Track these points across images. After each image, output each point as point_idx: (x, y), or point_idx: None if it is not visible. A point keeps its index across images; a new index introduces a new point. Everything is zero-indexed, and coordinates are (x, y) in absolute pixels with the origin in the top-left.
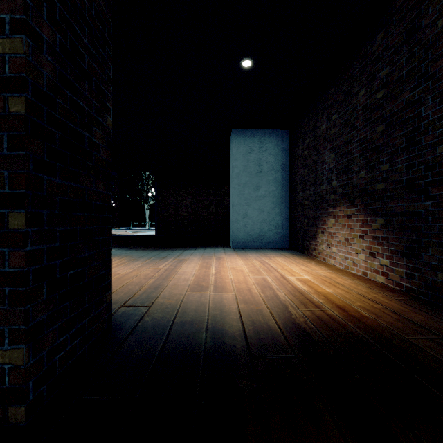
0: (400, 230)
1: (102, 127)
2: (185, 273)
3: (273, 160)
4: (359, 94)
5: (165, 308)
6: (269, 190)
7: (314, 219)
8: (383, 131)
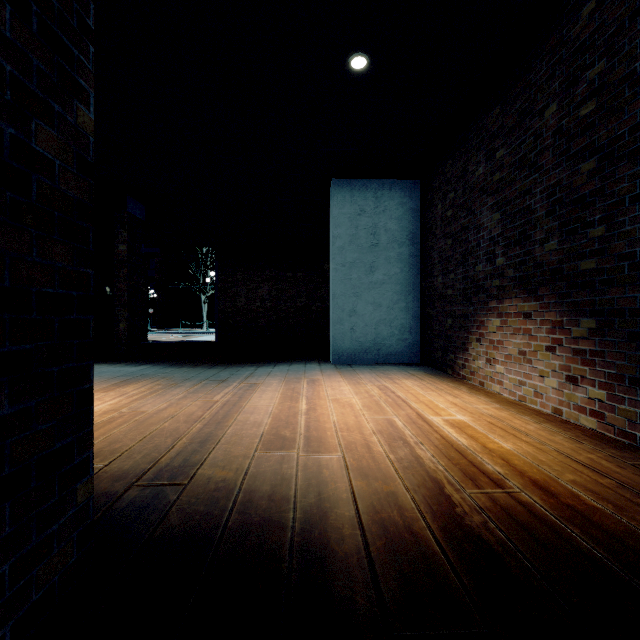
0: (629, 340)
1: (61, 125)
2: (256, 410)
3: (395, 226)
4: (546, 112)
5: (212, 490)
6: (390, 273)
7: (464, 318)
8: (593, 171)
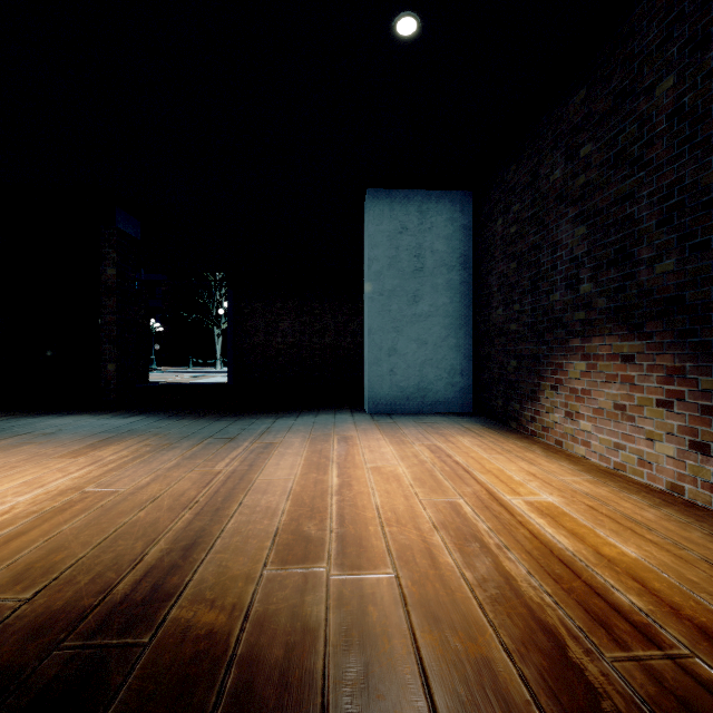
0: None
1: None
2: (270, 486)
3: (443, 247)
4: (658, 88)
5: (187, 660)
6: (437, 304)
7: (533, 359)
8: None
